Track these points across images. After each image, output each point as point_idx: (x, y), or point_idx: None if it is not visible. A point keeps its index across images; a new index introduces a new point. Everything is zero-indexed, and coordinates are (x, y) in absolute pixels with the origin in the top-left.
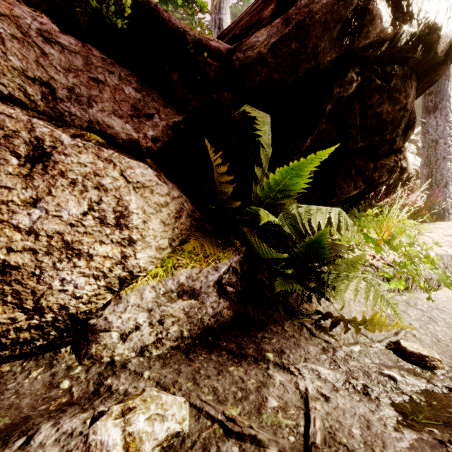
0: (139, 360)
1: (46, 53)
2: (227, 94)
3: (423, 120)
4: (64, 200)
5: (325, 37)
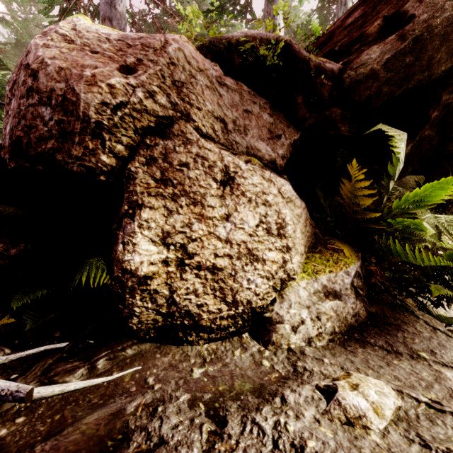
0: (311, 349)
1: (221, 95)
2: (336, 110)
3: None
4: (245, 215)
5: (443, 49)
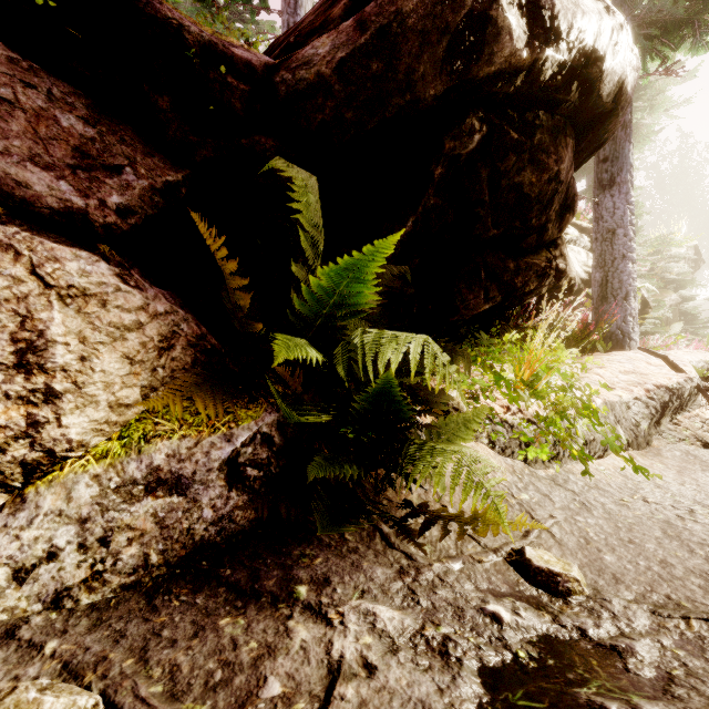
0: (48, 618)
1: None
2: (266, 139)
3: (595, 199)
4: None
5: (425, 57)
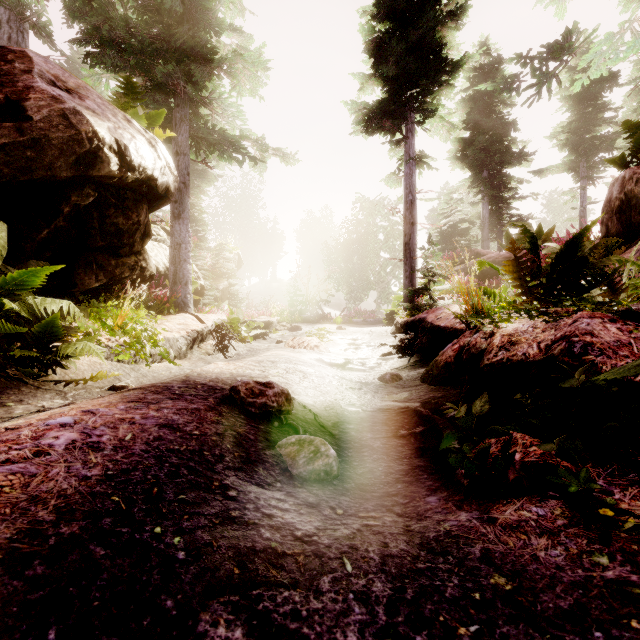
0: None
1: None
2: None
3: (171, 223)
4: None
5: (62, 160)
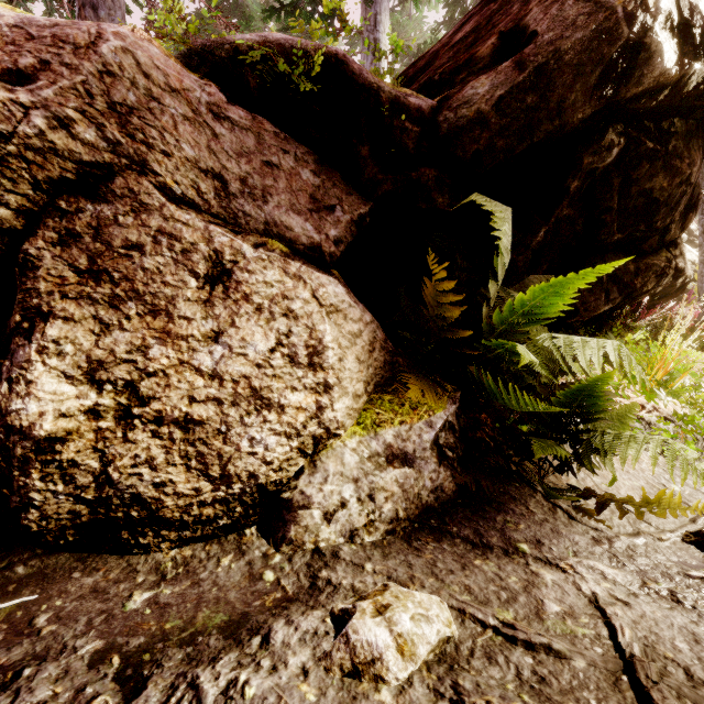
0: (351, 548)
1: (217, 134)
2: (429, 171)
3: (703, 191)
4: (249, 332)
5: (578, 86)
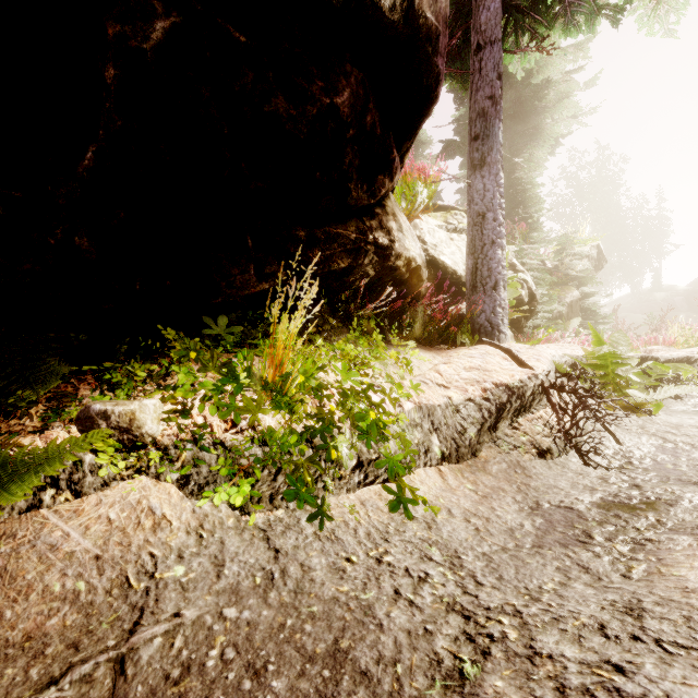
0: None
1: None
2: None
3: (467, 180)
4: None
5: None
